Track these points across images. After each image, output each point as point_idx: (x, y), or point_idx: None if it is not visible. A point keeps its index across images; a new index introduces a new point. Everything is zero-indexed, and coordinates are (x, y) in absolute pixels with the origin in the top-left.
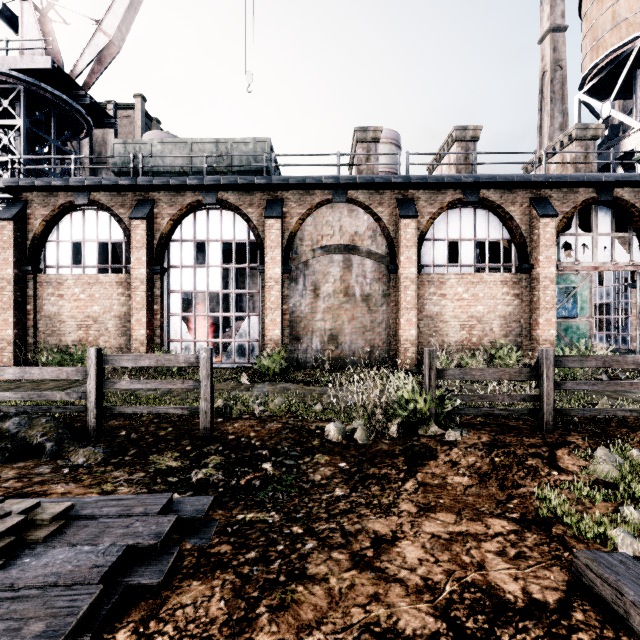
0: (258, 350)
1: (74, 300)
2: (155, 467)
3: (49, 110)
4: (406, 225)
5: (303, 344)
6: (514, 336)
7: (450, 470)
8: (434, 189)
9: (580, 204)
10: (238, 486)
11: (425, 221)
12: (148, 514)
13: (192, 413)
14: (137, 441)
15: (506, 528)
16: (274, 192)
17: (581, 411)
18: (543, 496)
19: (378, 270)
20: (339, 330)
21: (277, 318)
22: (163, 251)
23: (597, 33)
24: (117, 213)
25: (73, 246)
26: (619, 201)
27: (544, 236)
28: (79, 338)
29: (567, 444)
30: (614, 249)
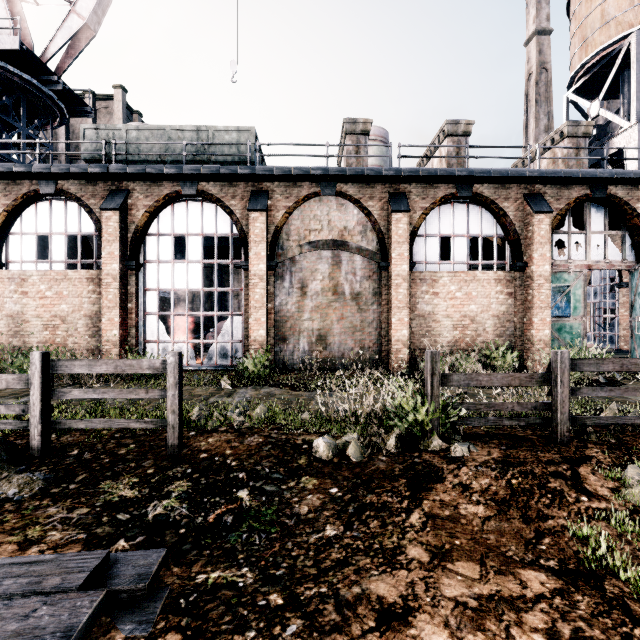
0: (242, 351)
1: (39, 298)
2: (104, 499)
3: (18, 95)
4: (398, 220)
5: (290, 345)
6: (508, 336)
7: (461, 496)
8: (426, 183)
9: (574, 201)
10: (205, 525)
11: (417, 216)
12: (65, 589)
13: (158, 427)
14: (89, 462)
15: (547, 586)
16: (259, 183)
17: (597, 420)
18: (581, 534)
19: (368, 267)
20: (328, 330)
21: (262, 317)
22: (138, 245)
23: (586, 31)
24: (87, 204)
25: (40, 240)
26: (612, 198)
27: (539, 233)
28: (45, 339)
29: (587, 459)
30: (607, 247)
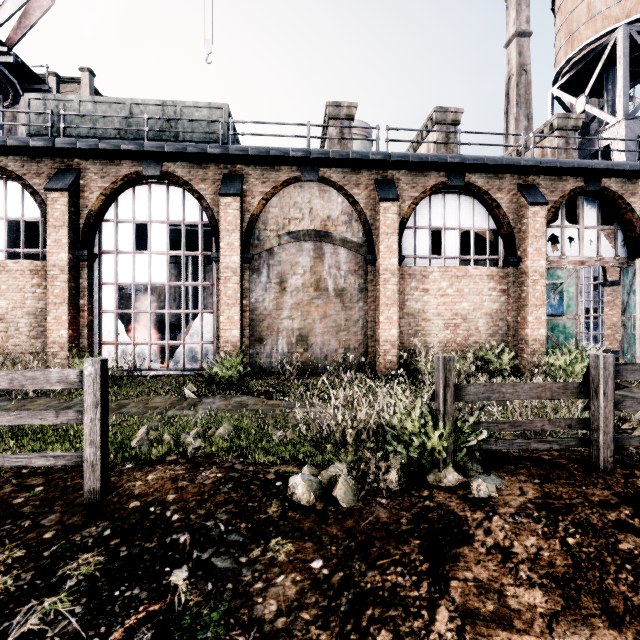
0: (213, 354)
1: None
2: None
3: None
4: (386, 209)
5: (267, 346)
6: (501, 336)
7: (503, 571)
8: (416, 170)
9: (568, 193)
10: None
11: (406, 206)
12: None
13: (73, 464)
14: None
15: None
16: (232, 166)
17: None
18: None
19: (354, 261)
20: (309, 330)
21: (235, 315)
22: (92, 233)
23: (572, 26)
24: (30, 183)
25: None
26: (607, 192)
27: (534, 226)
28: None
29: None
30: (600, 243)
